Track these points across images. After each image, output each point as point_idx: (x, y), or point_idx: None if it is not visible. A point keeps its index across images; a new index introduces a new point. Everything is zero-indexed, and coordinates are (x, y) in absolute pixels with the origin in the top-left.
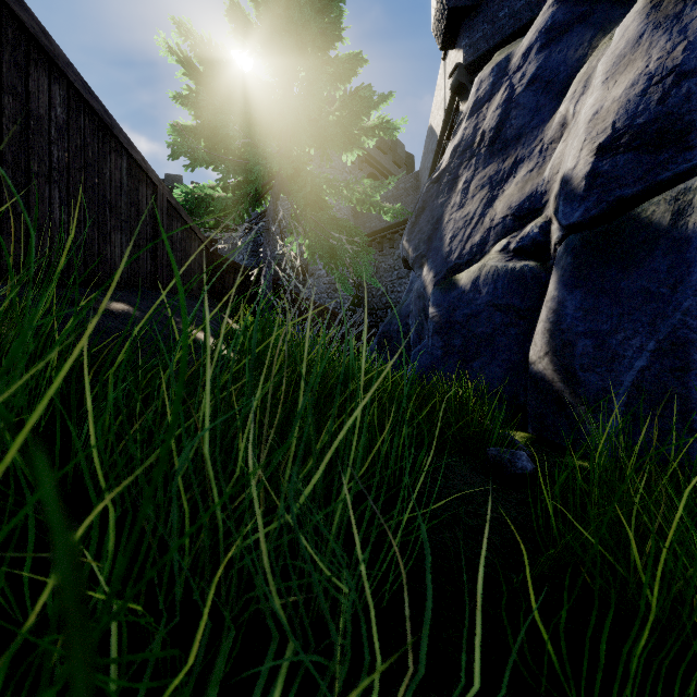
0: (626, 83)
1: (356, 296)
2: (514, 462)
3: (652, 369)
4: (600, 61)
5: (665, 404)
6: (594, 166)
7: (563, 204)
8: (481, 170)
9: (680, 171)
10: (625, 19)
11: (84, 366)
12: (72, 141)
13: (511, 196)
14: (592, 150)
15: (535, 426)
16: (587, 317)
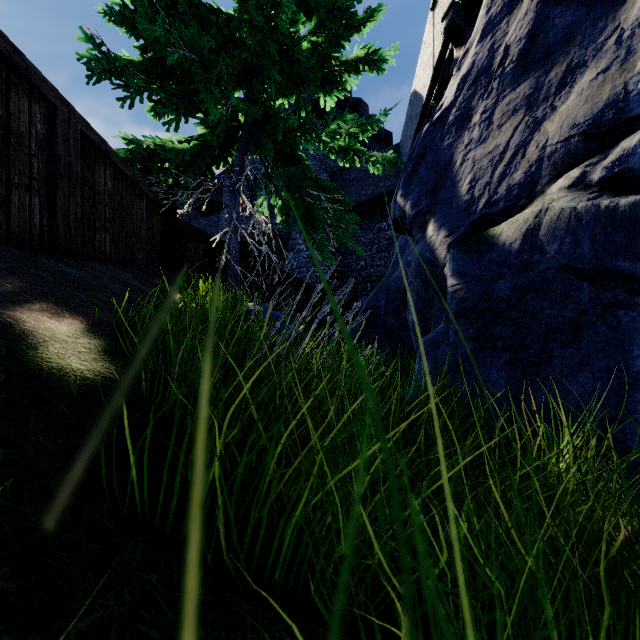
0: None
1: (336, 270)
2: None
3: None
4: None
5: None
6: None
7: None
8: (509, 92)
9: None
10: None
11: None
12: None
13: (572, 110)
14: None
15: None
16: None
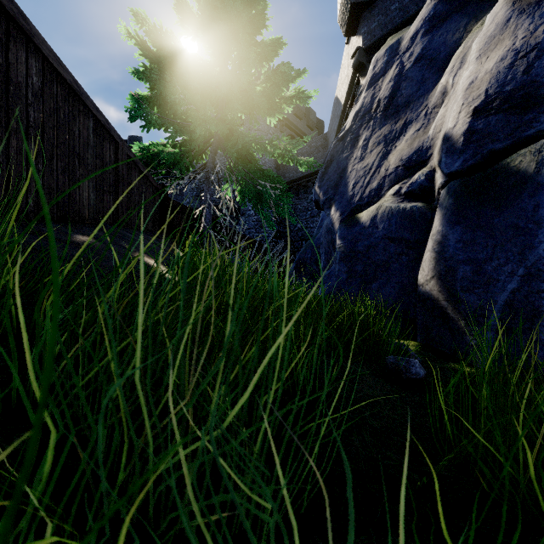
0: (496, 58)
1: (278, 231)
2: (409, 368)
3: (522, 291)
4: (474, 41)
5: (533, 320)
6: (470, 125)
7: (445, 156)
8: (378, 130)
9: (542, 128)
10: (495, 7)
11: (16, 295)
12: (46, 104)
13: (402, 151)
14: (469, 112)
15: (423, 336)
16: (466, 248)
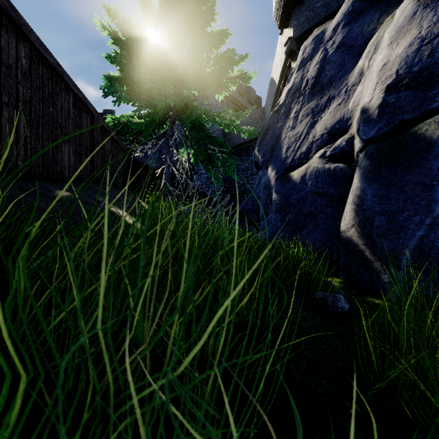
0: (405, 44)
1: (224, 186)
2: (335, 303)
3: (429, 237)
4: (386, 31)
5: (438, 262)
6: (384, 99)
7: (363, 125)
8: (306, 104)
9: None
10: (403, 3)
11: None
12: (33, 82)
13: (326, 121)
14: (383, 89)
15: (345, 274)
16: (381, 201)
